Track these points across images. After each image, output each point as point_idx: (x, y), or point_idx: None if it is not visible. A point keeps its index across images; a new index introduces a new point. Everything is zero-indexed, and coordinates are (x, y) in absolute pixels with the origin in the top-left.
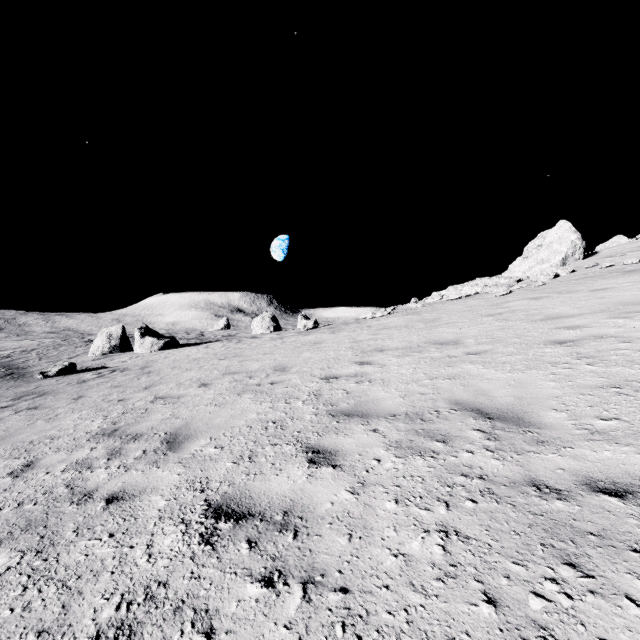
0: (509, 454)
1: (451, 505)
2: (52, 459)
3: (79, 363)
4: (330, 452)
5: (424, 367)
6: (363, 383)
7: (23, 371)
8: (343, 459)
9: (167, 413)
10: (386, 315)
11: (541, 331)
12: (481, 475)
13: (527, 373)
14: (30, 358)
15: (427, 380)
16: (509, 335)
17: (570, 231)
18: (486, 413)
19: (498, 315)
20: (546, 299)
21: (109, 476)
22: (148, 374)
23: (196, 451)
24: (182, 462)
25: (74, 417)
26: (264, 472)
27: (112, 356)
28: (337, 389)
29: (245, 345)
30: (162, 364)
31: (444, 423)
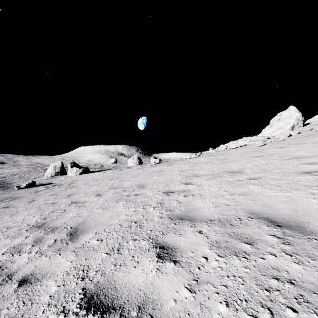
0: (305, 259)
1: (275, 313)
2: (1, 244)
3: (38, 181)
4: (171, 248)
5: (224, 187)
6: (188, 196)
7: (9, 185)
8: (181, 255)
9: (75, 213)
10: (197, 156)
11: (292, 165)
12: (290, 279)
13: (293, 192)
14: (15, 178)
15: (228, 195)
16: (272, 168)
17: (295, 111)
18: (275, 221)
19: (261, 156)
20: (288, 147)
21: (28, 260)
22: (71, 188)
23: (85, 242)
24: (75, 251)
25: (25, 213)
26: (126, 264)
27: (56, 177)
28: (173, 200)
29: (123, 172)
30: (80, 182)
31: (247, 228)
